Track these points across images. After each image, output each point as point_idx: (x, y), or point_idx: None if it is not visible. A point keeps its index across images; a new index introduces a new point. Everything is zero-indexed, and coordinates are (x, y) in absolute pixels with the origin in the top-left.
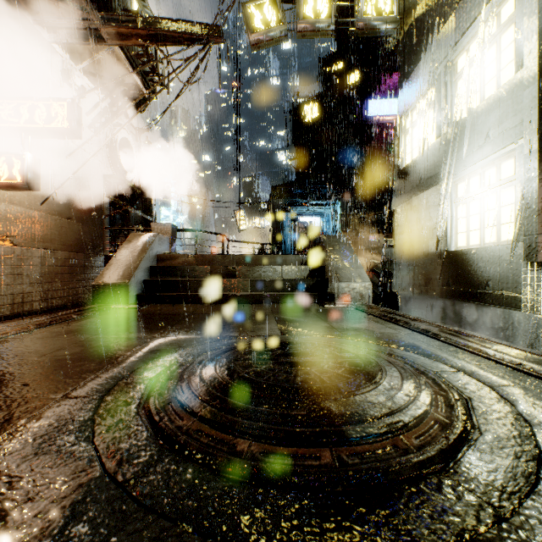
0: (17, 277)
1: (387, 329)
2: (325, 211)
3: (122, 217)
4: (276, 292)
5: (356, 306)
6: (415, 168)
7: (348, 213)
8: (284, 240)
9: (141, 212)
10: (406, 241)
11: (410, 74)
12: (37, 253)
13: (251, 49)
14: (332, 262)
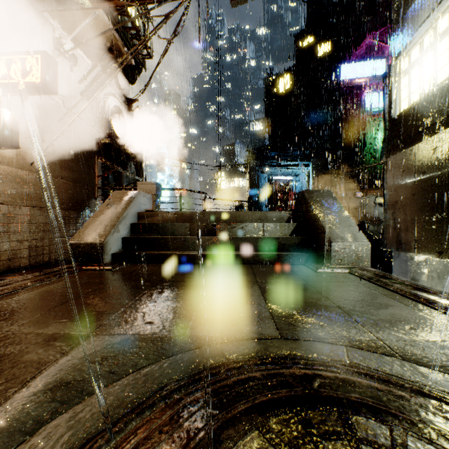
0: (3, 234)
1: (445, 328)
2: (297, 171)
3: (115, 178)
4: (258, 251)
5: (358, 273)
6: (416, 112)
7: (320, 172)
8: (260, 197)
9: (133, 173)
10: (401, 196)
11: (406, 11)
12: (25, 211)
13: (231, 5)
14: (320, 219)
